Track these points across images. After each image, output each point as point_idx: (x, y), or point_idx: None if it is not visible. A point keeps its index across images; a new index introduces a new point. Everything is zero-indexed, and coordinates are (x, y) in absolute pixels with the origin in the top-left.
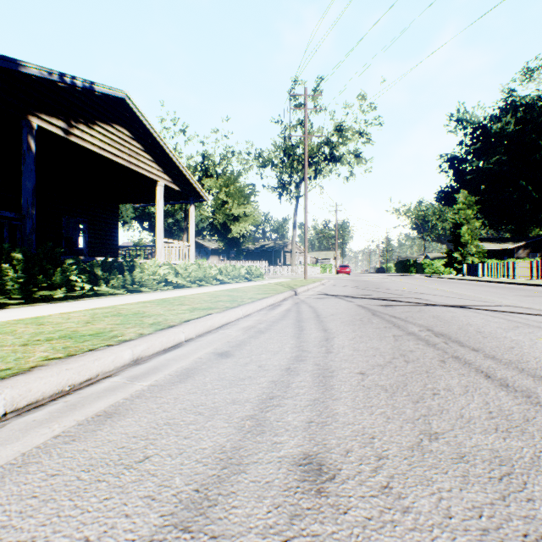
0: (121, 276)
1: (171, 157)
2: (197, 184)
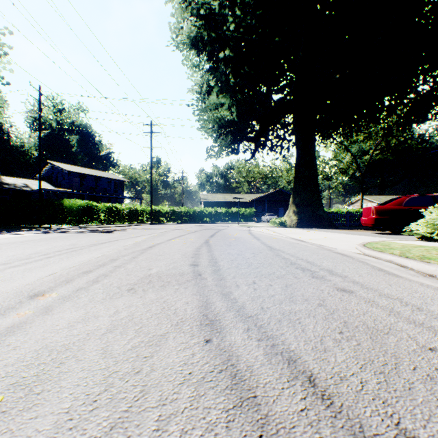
0: None
1: None
2: None
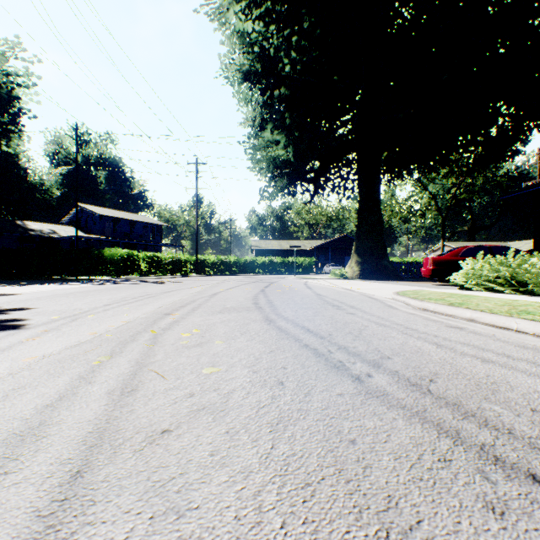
0: None
1: None
2: None
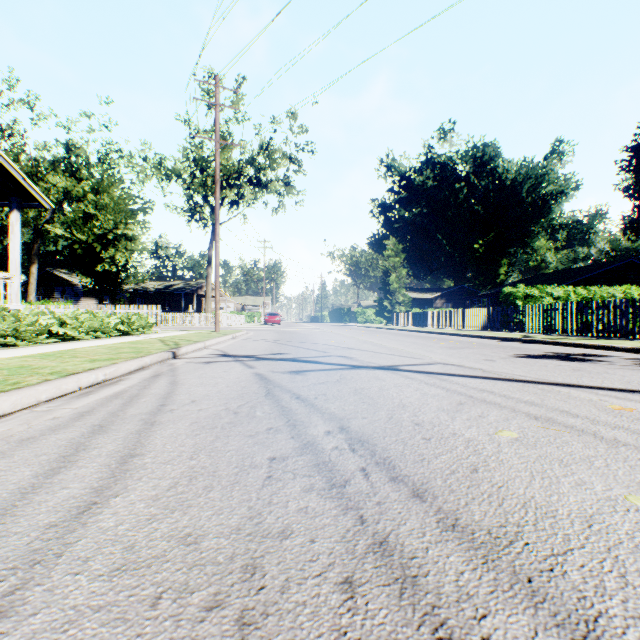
0: None
1: None
2: (23, 175)
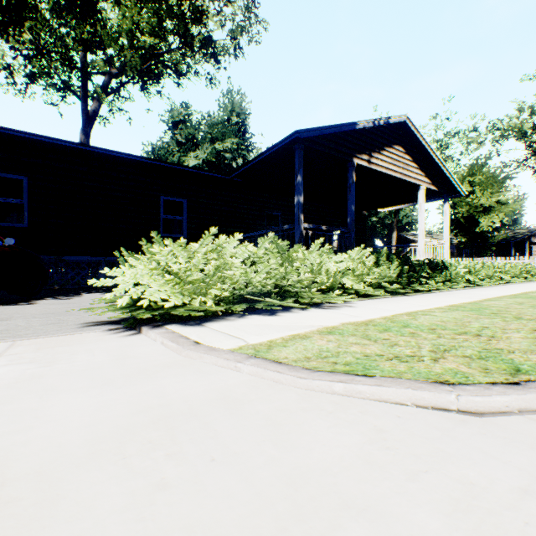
0: (443, 274)
1: (434, 161)
2: (455, 180)
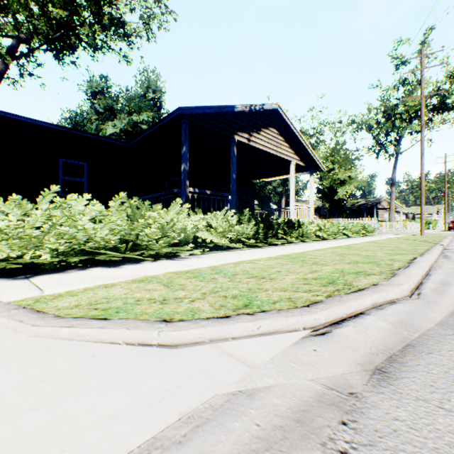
0: (296, 231)
1: (301, 142)
2: (317, 158)
